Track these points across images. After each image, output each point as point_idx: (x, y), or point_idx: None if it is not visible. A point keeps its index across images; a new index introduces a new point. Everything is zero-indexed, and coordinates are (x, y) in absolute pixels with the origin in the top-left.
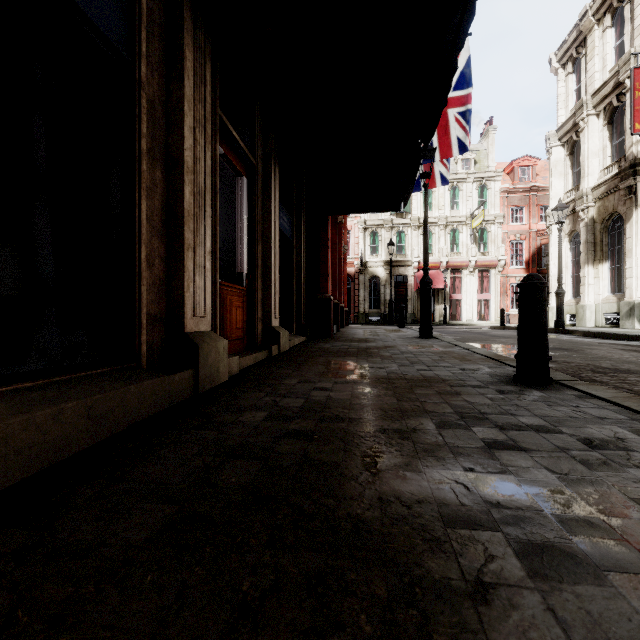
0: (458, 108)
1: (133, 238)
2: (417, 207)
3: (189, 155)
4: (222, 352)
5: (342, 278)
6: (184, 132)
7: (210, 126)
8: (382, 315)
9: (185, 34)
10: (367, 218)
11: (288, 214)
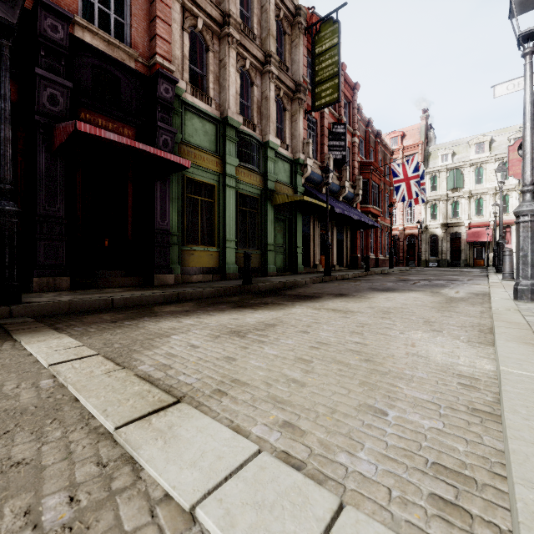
0: (414, 180)
1: (310, 253)
2: (469, 182)
3: (316, 240)
4: (320, 267)
5: (379, 245)
6: (315, 238)
7: (319, 234)
8: (439, 261)
9: (316, 225)
10: (428, 195)
11: (341, 233)
